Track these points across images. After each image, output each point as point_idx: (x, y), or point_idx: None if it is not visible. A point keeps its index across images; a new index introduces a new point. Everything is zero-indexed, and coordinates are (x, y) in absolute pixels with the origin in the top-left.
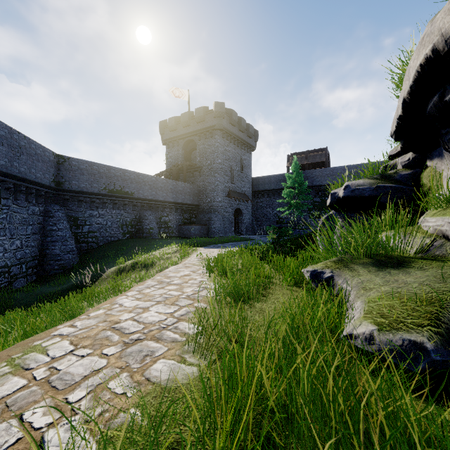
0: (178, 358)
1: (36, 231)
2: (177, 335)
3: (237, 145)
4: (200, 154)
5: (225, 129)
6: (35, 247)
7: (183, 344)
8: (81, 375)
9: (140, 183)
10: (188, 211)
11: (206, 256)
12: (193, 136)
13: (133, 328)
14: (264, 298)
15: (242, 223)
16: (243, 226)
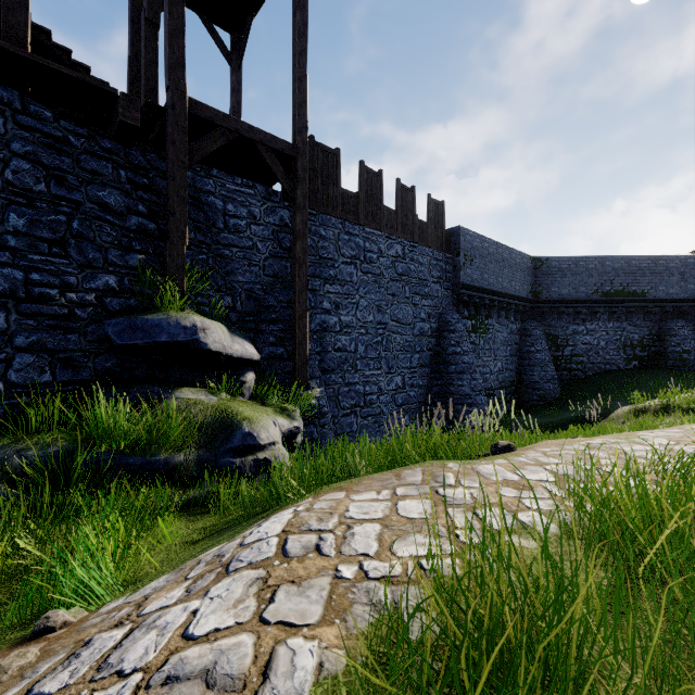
0: None
1: (513, 353)
2: None
3: None
4: None
5: None
6: (512, 371)
7: None
8: None
9: (659, 273)
10: None
11: None
12: None
13: None
14: None
15: None
16: None
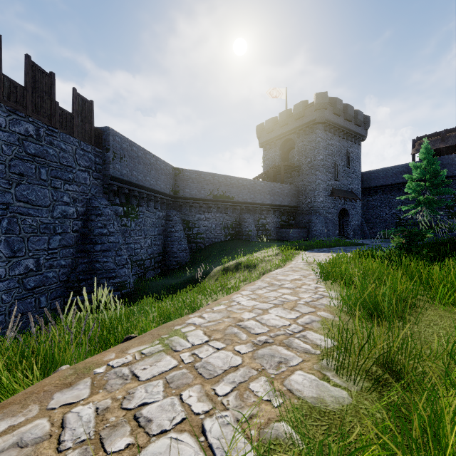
0: (318, 374)
1: (160, 232)
2: (308, 346)
3: (342, 137)
4: (299, 152)
5: (327, 121)
6: (160, 245)
7: (319, 358)
8: (221, 368)
9: (239, 187)
10: (285, 213)
11: (312, 260)
12: (291, 135)
13: (258, 328)
14: (410, 317)
15: (348, 225)
16: (350, 229)
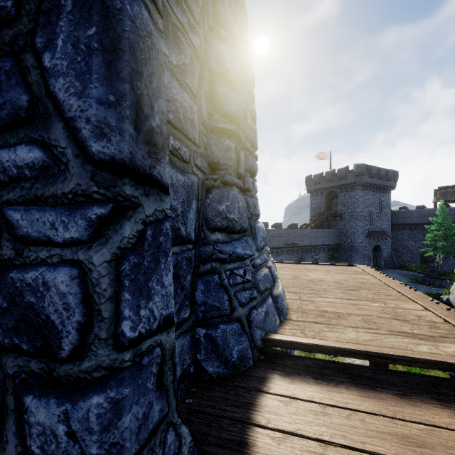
0: None
1: None
2: None
3: (375, 191)
4: (341, 203)
5: (364, 183)
6: None
7: None
8: None
9: (301, 236)
10: (331, 249)
11: None
12: (335, 189)
13: None
14: None
15: (380, 257)
16: (382, 260)
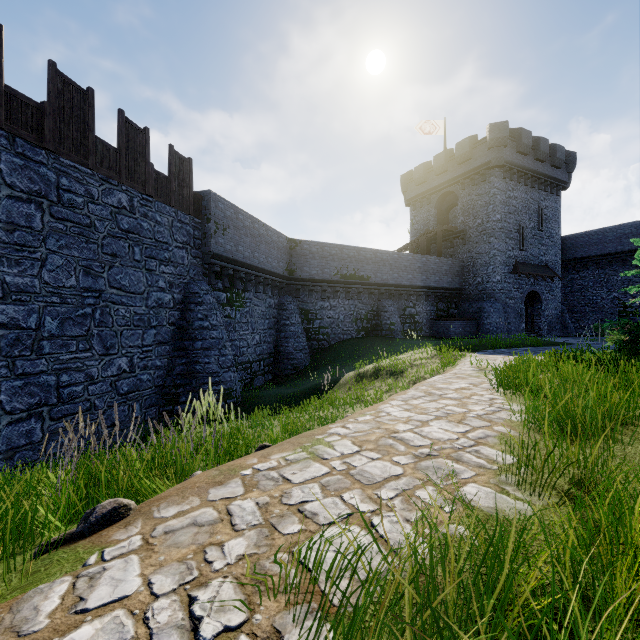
0: (495, 488)
1: (271, 326)
2: (483, 461)
3: (530, 185)
4: (464, 211)
5: (508, 164)
6: (271, 343)
7: (497, 473)
8: (380, 476)
9: (377, 263)
10: (444, 298)
11: (485, 365)
12: (452, 186)
13: (418, 441)
14: (623, 437)
15: (540, 316)
16: (543, 322)
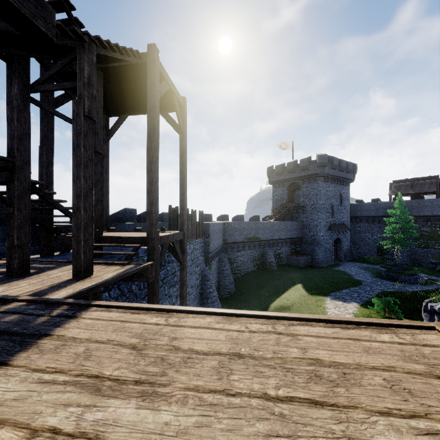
0: None
1: (217, 272)
2: None
3: (336, 183)
4: (304, 195)
5: (326, 175)
6: (217, 281)
7: None
8: None
9: (264, 229)
10: (294, 243)
11: (340, 314)
12: (297, 180)
13: None
14: None
15: (341, 250)
16: (342, 253)
